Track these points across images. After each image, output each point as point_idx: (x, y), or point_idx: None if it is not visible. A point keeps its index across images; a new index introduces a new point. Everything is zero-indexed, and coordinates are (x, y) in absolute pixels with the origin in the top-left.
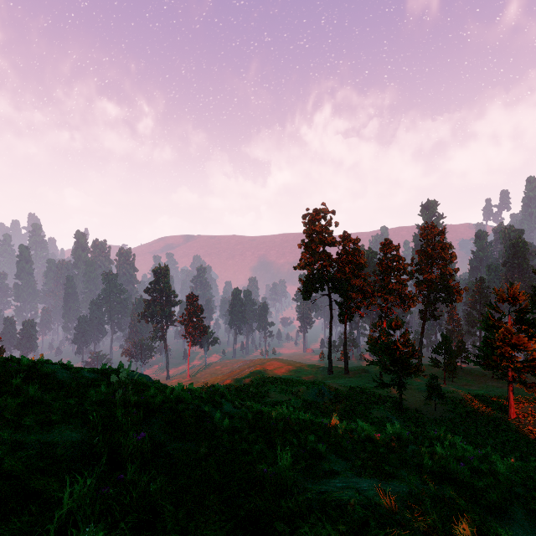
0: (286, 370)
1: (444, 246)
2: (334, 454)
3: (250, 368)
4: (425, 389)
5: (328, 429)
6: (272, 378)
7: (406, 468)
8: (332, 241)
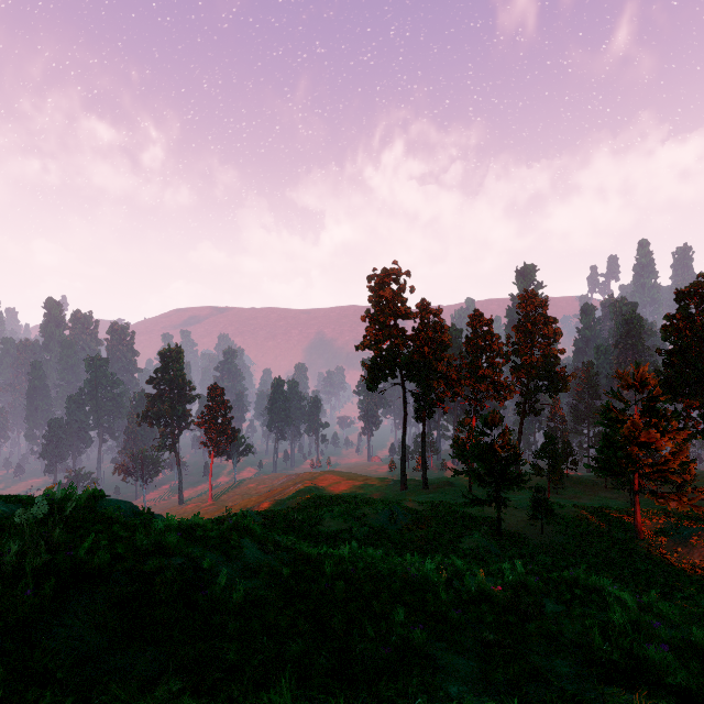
0: (346, 486)
1: (547, 321)
2: (439, 640)
3: (297, 486)
4: (528, 506)
5: (419, 584)
6: (326, 497)
7: (595, 681)
8: (406, 312)
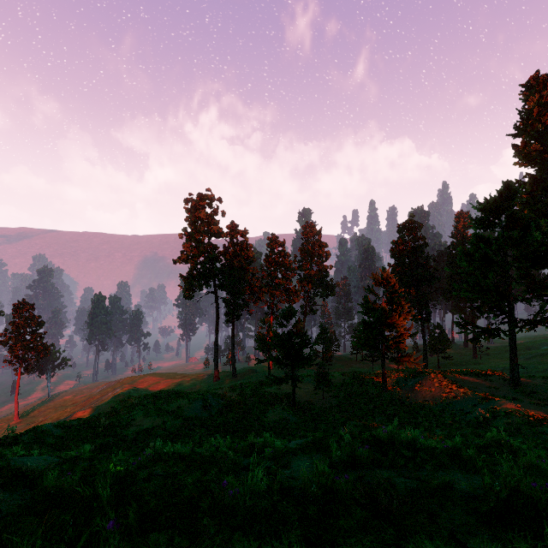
0: (164, 385)
1: (321, 245)
2: None
3: (115, 391)
4: (312, 379)
5: (242, 510)
6: (143, 397)
7: None
8: (218, 232)
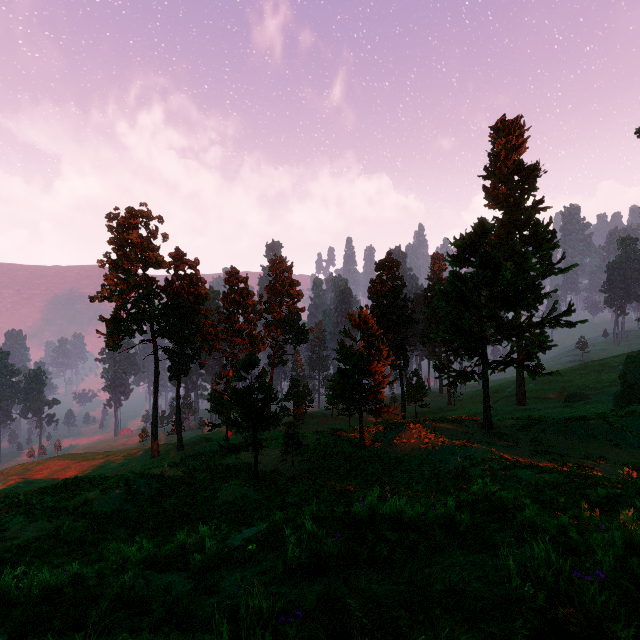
0: (77, 470)
1: (292, 283)
2: None
3: None
4: (280, 443)
5: None
6: (34, 492)
7: None
8: (158, 260)
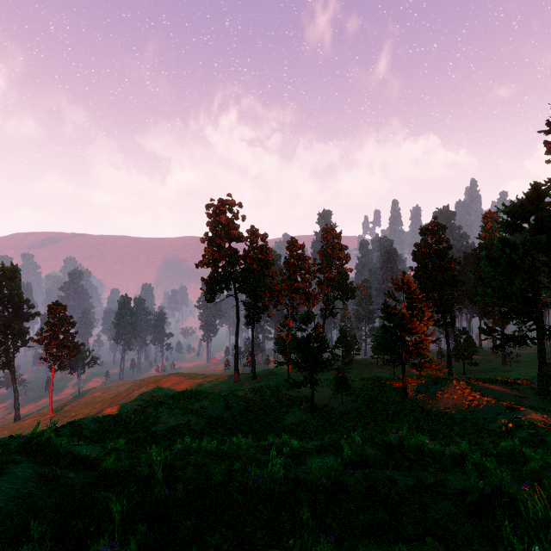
0: (187, 385)
1: (341, 247)
2: None
3: (141, 389)
4: (331, 383)
5: (264, 492)
6: (168, 396)
7: None
8: (239, 236)
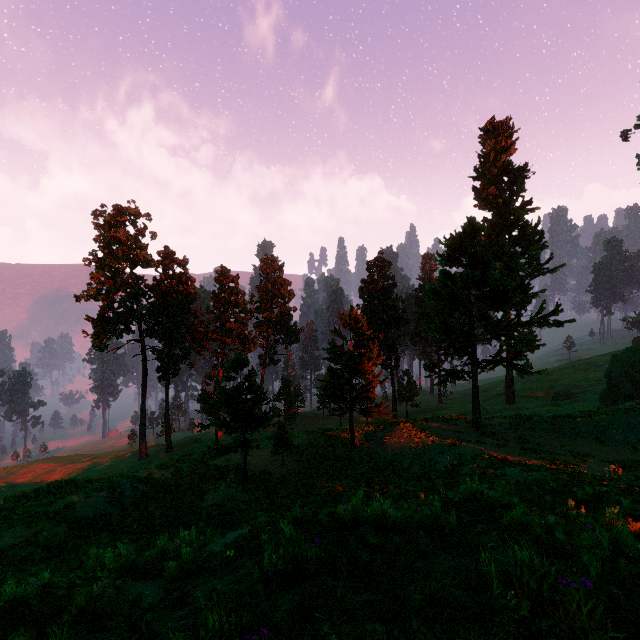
0: (62, 473)
1: (283, 282)
2: None
3: None
4: (270, 444)
5: None
6: (16, 497)
7: None
8: (146, 259)
